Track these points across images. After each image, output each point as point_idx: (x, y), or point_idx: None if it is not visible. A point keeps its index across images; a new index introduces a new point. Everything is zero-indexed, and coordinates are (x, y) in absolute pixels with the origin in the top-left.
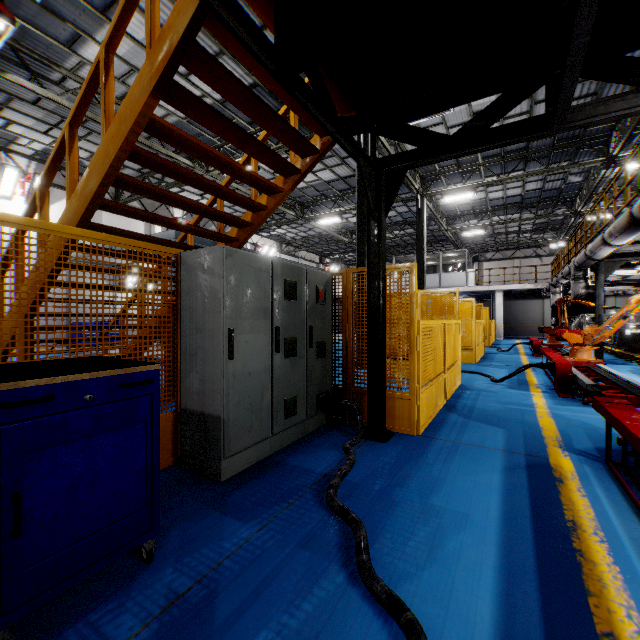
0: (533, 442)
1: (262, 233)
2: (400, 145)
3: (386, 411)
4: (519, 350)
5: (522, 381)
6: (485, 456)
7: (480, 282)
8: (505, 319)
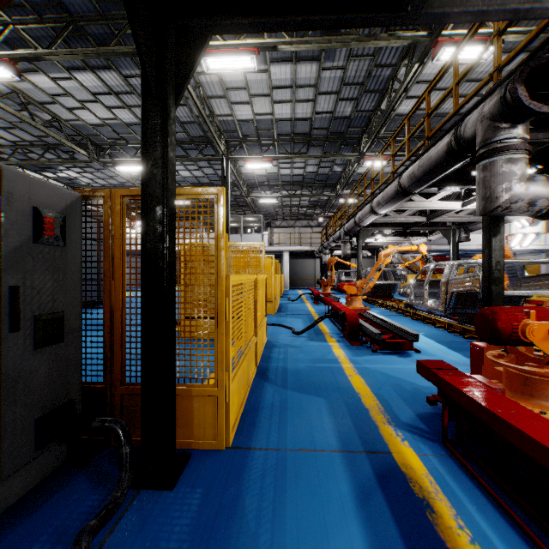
0: (362, 422)
1: (46, 173)
2: (206, 100)
3: (179, 417)
4: (303, 299)
5: (317, 330)
6: (324, 474)
7: (273, 243)
8: (290, 274)
